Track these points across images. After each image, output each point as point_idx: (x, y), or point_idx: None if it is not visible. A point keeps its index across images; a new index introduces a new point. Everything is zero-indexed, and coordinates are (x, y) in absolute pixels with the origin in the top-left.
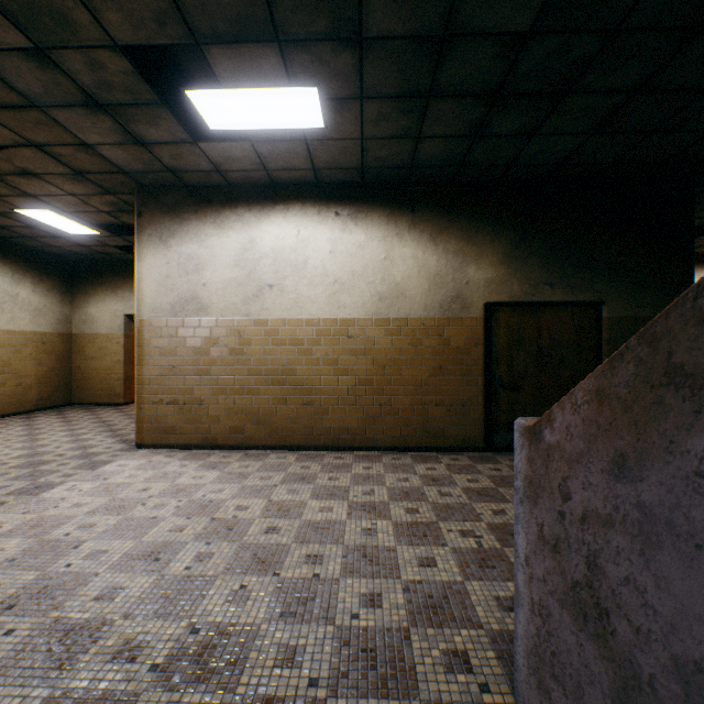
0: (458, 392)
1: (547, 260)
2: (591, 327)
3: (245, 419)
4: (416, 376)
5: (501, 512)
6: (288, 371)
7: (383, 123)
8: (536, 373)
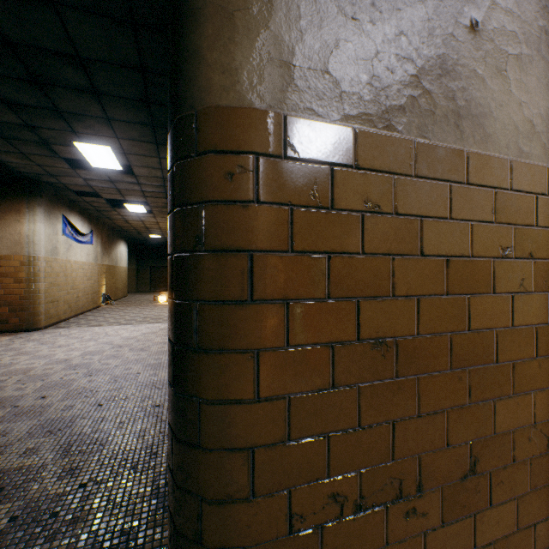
0: None
1: None
2: None
3: None
4: None
5: (21, 389)
6: None
7: (97, 129)
8: None
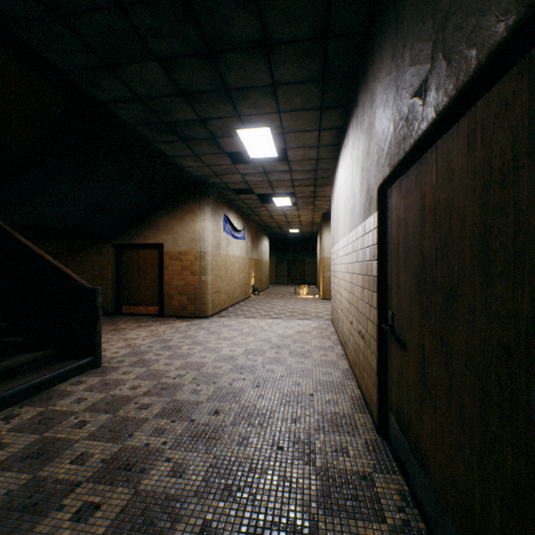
0: (367, 325)
1: (416, 31)
2: (521, 154)
3: (336, 314)
4: (357, 297)
5: (195, 392)
6: (340, 282)
7: (260, 105)
8: (418, 321)
